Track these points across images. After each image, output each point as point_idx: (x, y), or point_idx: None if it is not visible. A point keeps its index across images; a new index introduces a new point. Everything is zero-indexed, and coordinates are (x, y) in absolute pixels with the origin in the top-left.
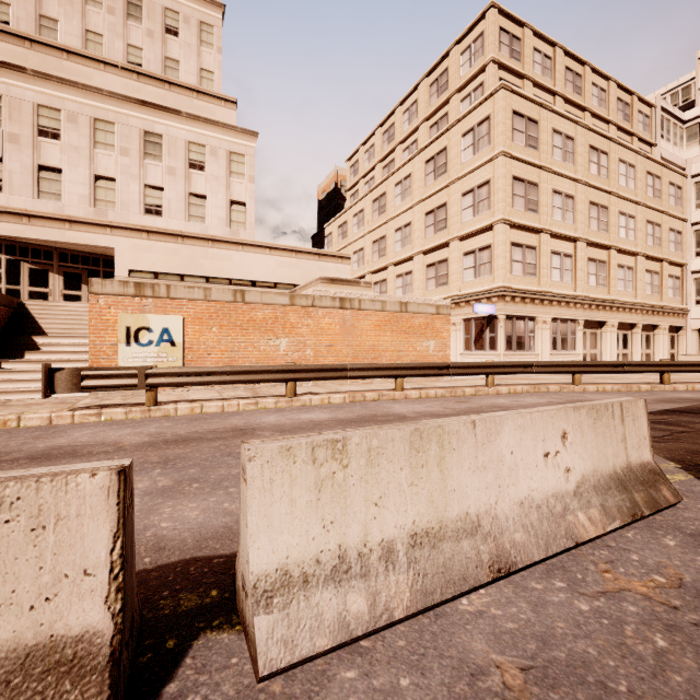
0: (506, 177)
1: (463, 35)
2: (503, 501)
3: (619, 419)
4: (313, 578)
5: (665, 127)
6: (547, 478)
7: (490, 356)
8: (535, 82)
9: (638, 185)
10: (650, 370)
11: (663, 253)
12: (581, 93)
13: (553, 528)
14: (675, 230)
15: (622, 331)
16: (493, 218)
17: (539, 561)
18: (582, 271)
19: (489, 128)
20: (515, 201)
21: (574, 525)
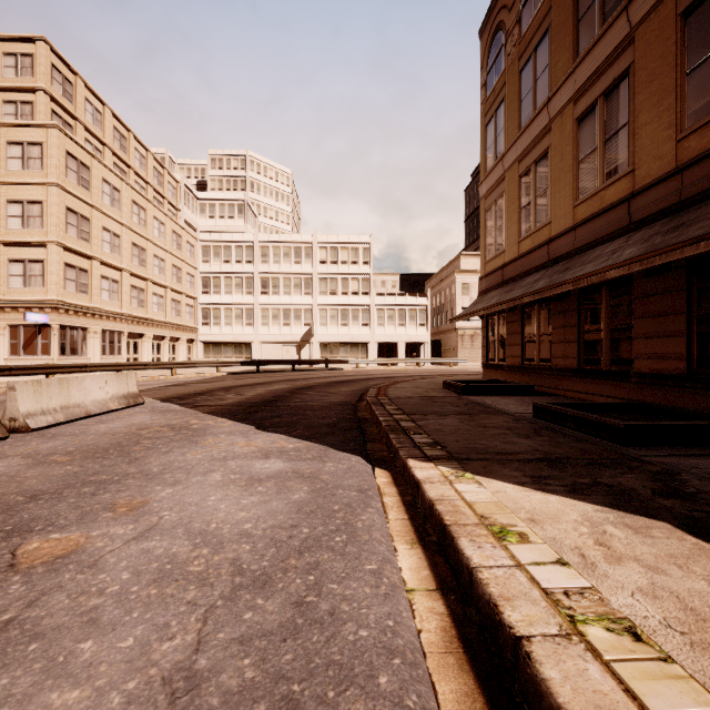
0: (61, 206)
1: (7, 37)
2: (87, 400)
3: (126, 378)
4: (37, 414)
5: (187, 198)
6: (101, 395)
7: (43, 360)
8: (87, 128)
9: (167, 238)
10: (165, 367)
11: (183, 288)
12: (127, 152)
13: (103, 407)
14: (191, 274)
15: (157, 341)
16: (47, 237)
17: (99, 414)
18: (127, 295)
19: (42, 154)
20: (69, 229)
21: (110, 406)
